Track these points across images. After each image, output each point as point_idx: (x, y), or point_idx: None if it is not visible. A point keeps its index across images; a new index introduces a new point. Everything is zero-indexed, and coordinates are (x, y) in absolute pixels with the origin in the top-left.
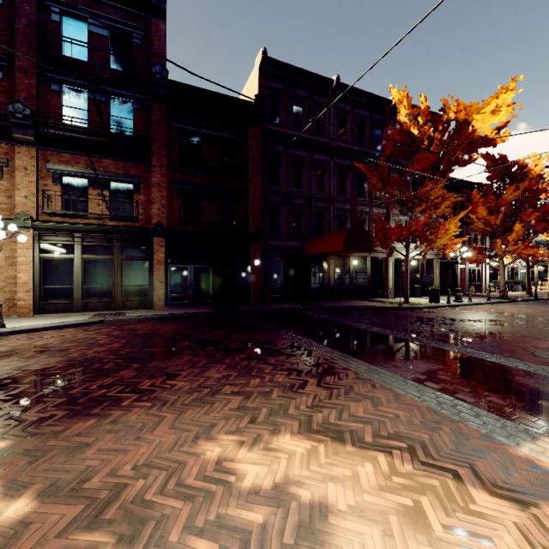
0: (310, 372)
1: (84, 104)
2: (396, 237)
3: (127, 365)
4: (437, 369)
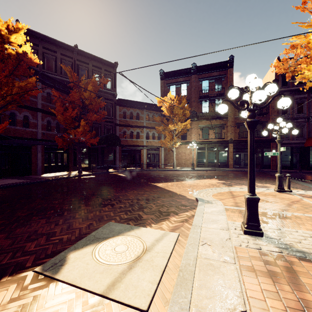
0: None
1: (207, 105)
2: None
3: (231, 176)
4: None
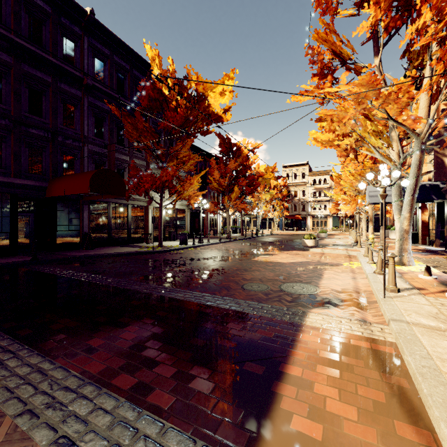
0: None
1: None
2: (149, 185)
3: None
4: (149, 336)
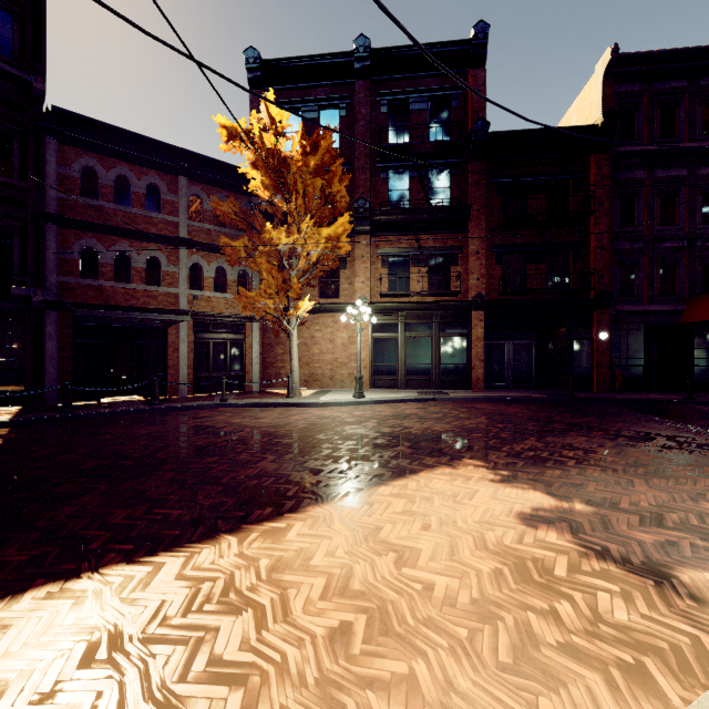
0: None
1: (405, 184)
2: None
3: (522, 437)
4: None
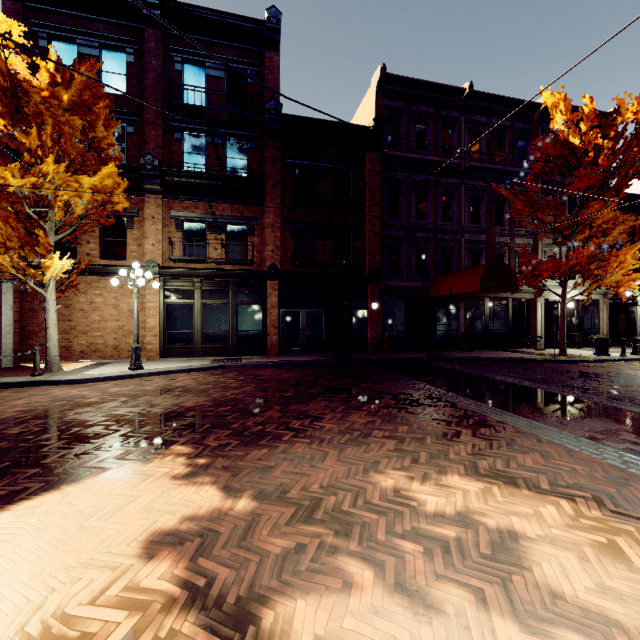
0: (461, 423)
1: (202, 148)
2: (549, 273)
3: (269, 407)
4: (617, 429)
